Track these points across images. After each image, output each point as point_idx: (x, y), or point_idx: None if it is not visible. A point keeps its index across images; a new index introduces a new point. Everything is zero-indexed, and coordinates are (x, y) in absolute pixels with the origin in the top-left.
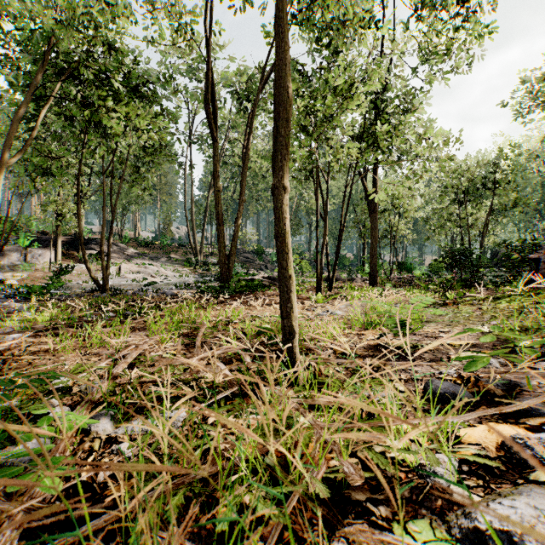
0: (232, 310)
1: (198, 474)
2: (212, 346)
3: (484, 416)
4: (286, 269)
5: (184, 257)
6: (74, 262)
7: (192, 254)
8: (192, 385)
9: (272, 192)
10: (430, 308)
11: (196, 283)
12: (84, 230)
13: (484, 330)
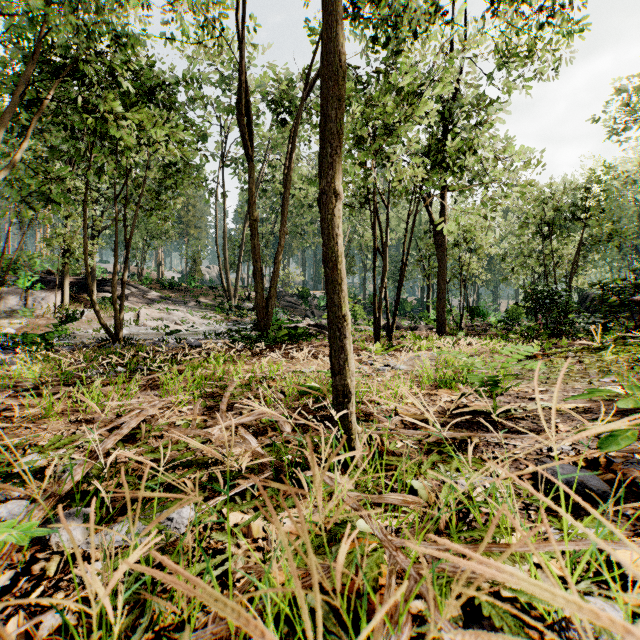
0: (269, 364)
1: (194, 638)
2: (242, 409)
3: (637, 522)
4: (339, 306)
5: (215, 301)
6: (84, 307)
7: (224, 297)
8: (211, 465)
9: (319, 205)
10: (526, 361)
11: (229, 332)
12: (98, 270)
13: (617, 391)
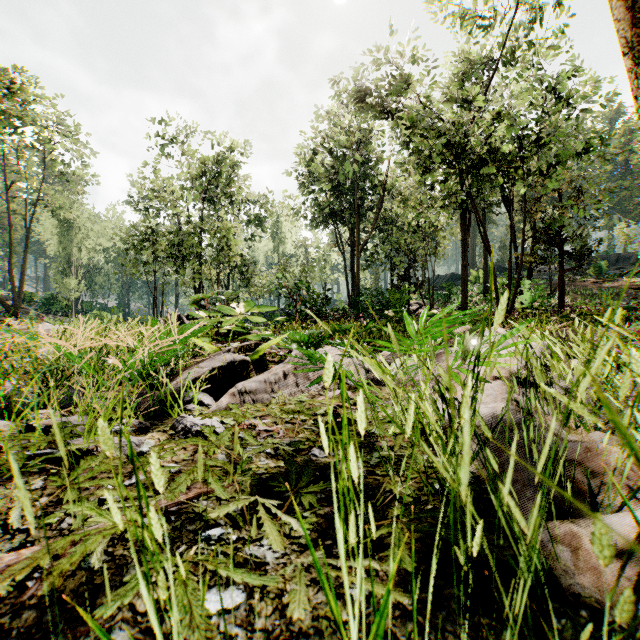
0: None
1: None
2: None
3: None
4: None
5: None
6: None
7: None
8: None
9: None
10: None
11: None
12: None
13: None
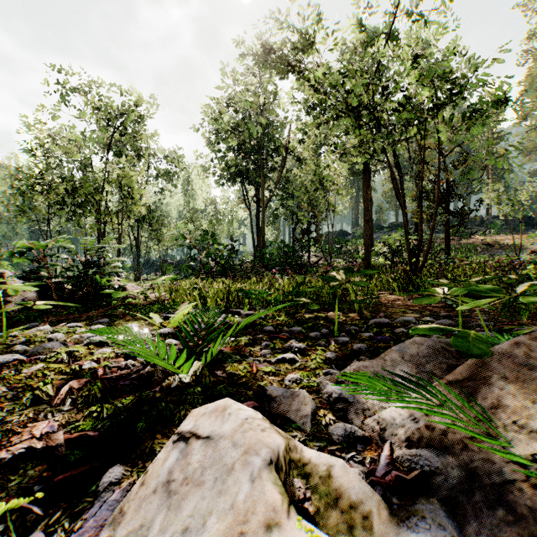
0: None
1: None
2: None
3: None
4: None
5: None
6: None
7: None
8: None
9: None
10: None
11: None
12: None
13: None
